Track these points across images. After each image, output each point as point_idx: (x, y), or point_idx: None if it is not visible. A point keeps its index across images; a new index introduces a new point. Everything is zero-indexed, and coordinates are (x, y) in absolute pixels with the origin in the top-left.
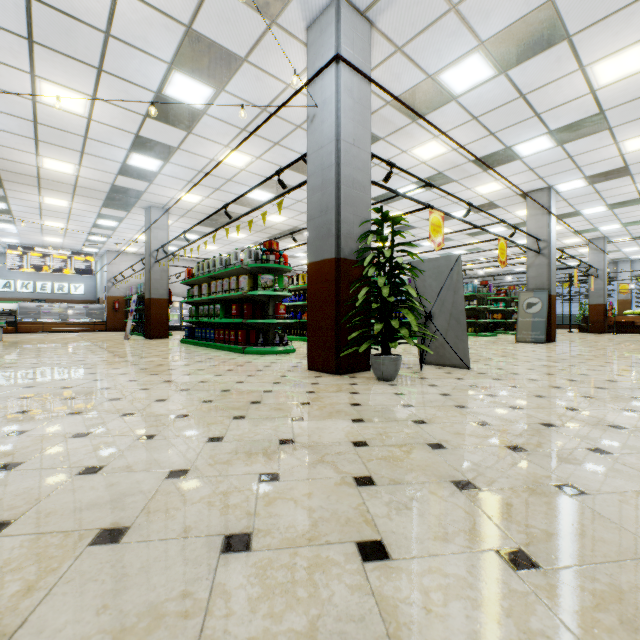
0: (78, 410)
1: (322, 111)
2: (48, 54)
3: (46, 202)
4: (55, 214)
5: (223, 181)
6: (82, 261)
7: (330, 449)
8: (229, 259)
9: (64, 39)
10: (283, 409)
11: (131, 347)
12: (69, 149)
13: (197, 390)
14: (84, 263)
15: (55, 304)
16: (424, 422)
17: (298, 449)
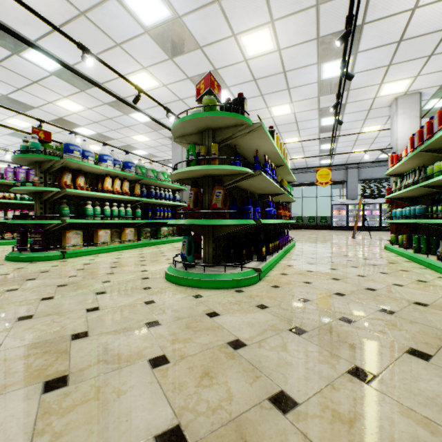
0: None
1: None
2: None
3: None
4: None
5: None
6: None
7: None
8: None
9: None
10: None
11: None
12: None
13: None
14: None
15: None
16: None
17: None
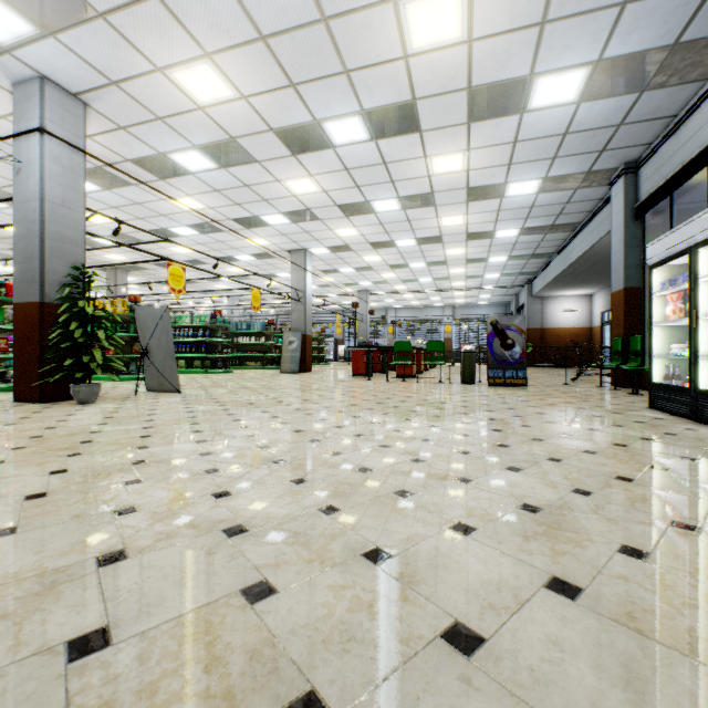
0: None
1: (28, 169)
2: None
3: None
4: None
5: None
6: None
7: None
8: None
9: None
10: None
11: None
12: None
13: None
14: None
15: None
16: (66, 420)
17: None
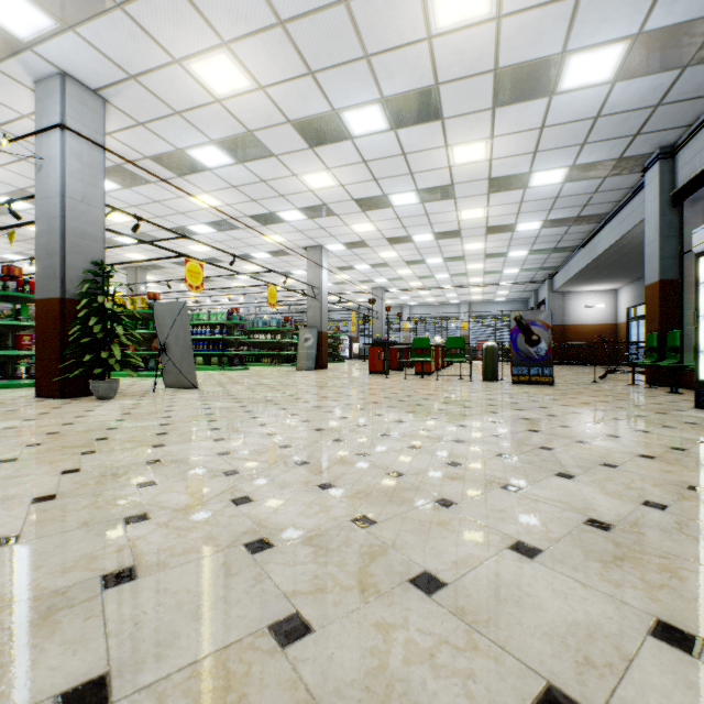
0: None
1: (49, 165)
2: None
3: None
4: None
5: None
6: None
7: None
8: None
9: None
10: None
11: None
12: None
13: None
14: None
15: None
16: (84, 416)
17: None
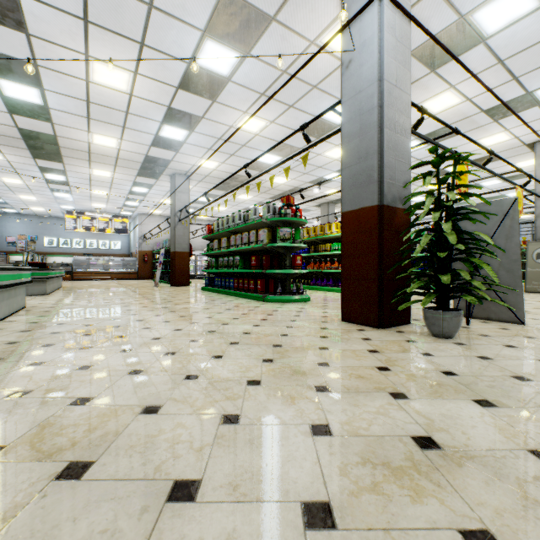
0: (138, 368)
1: (360, 54)
2: (100, 33)
3: (94, 174)
4: (101, 184)
5: (238, 147)
6: (120, 222)
7: (513, 467)
8: (247, 215)
9: (113, 16)
10: (365, 377)
11: (162, 294)
12: (113, 125)
13: (247, 344)
14: (121, 224)
15: (100, 257)
16: None
17: (461, 463)
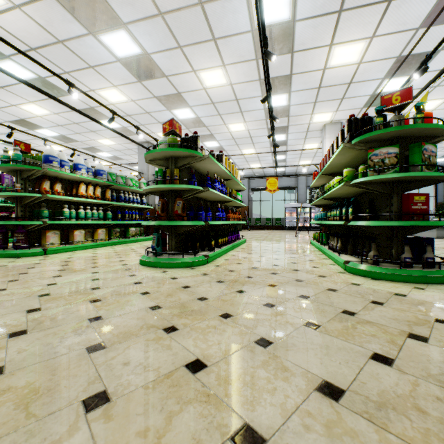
0: None
1: None
2: None
3: None
4: None
5: None
6: None
7: None
8: None
9: None
10: None
11: None
12: None
13: None
14: None
15: None
16: None
17: None
